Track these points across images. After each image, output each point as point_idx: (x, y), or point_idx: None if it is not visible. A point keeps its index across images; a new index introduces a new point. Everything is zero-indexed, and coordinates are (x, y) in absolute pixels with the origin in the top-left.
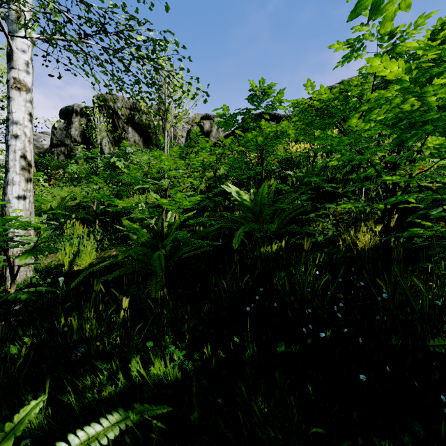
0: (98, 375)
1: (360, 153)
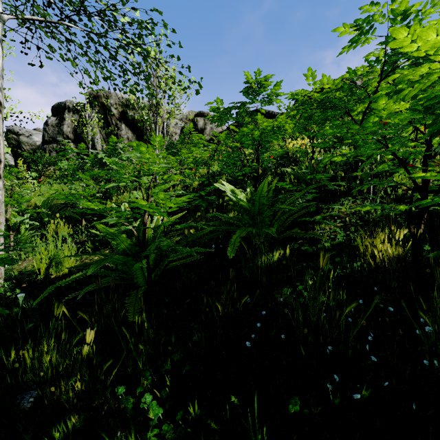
0: (50, 435)
1: (384, 144)
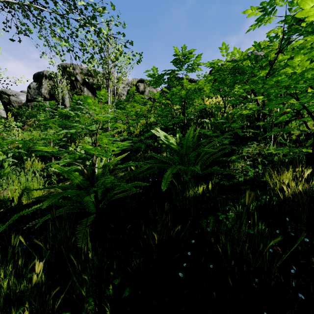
0: None
1: (295, 97)
